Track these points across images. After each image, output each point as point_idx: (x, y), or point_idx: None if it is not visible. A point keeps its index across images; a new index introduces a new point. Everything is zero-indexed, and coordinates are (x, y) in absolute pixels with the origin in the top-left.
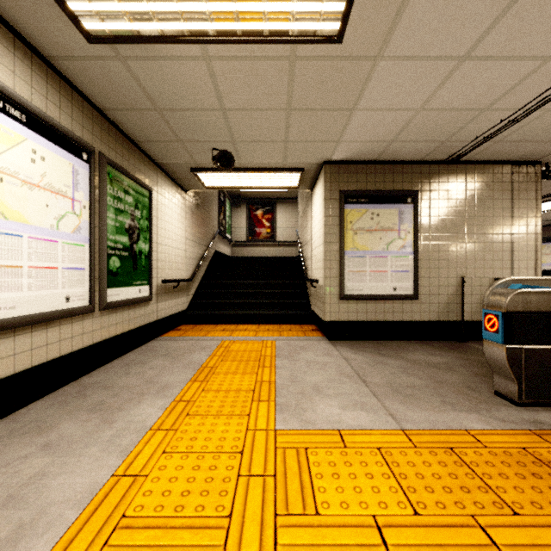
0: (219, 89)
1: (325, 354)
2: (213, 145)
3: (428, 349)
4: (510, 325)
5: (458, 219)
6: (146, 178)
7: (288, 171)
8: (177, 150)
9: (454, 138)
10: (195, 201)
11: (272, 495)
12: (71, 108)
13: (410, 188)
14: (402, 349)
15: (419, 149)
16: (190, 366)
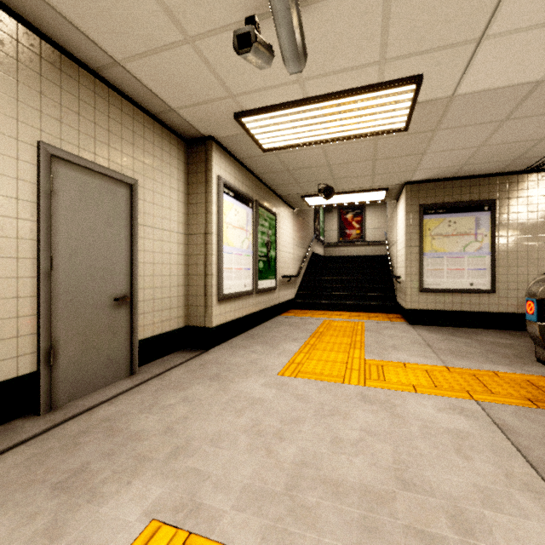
0: (327, 157)
1: (404, 332)
2: (319, 182)
3: (501, 335)
4: (541, 308)
5: (539, 221)
6: (273, 208)
7: (375, 191)
8: (294, 187)
9: (524, 156)
10: (299, 215)
11: (363, 375)
12: (245, 180)
13: (487, 198)
14: (475, 334)
15: (493, 166)
16: (307, 331)
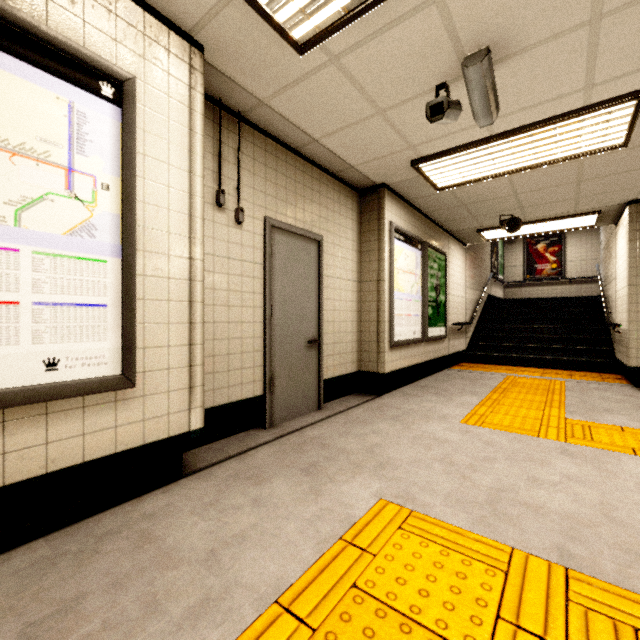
0: (514, 186)
1: (625, 395)
2: (501, 213)
3: None
4: None
5: None
6: (443, 246)
7: (581, 217)
8: (468, 221)
9: None
10: (472, 251)
11: (563, 432)
12: (414, 221)
13: None
14: None
15: None
16: (486, 386)
